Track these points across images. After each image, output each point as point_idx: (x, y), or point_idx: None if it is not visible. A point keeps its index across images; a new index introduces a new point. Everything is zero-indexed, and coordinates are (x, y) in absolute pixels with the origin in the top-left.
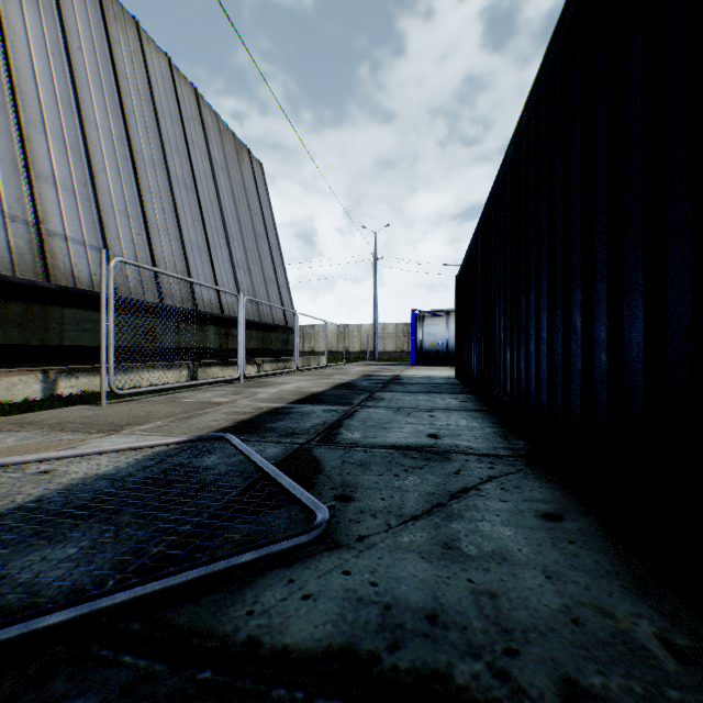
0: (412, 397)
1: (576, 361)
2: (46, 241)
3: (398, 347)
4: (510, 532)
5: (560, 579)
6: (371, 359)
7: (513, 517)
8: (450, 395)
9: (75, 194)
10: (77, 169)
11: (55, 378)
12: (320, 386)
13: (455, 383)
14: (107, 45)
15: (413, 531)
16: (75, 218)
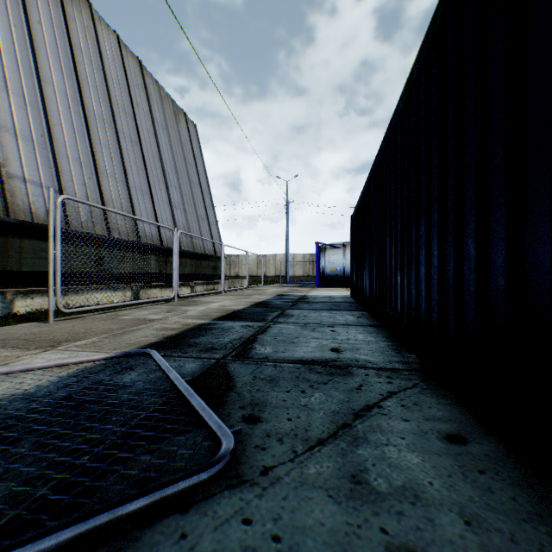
0: (316, 313)
1: (469, 285)
2: (6, 182)
3: (305, 272)
4: (417, 459)
5: (481, 525)
6: (284, 282)
7: (418, 440)
8: (348, 312)
9: (33, 144)
10: (36, 122)
11: (12, 299)
12: (240, 304)
13: (351, 302)
14: (63, 21)
15: (319, 459)
16: (33, 163)
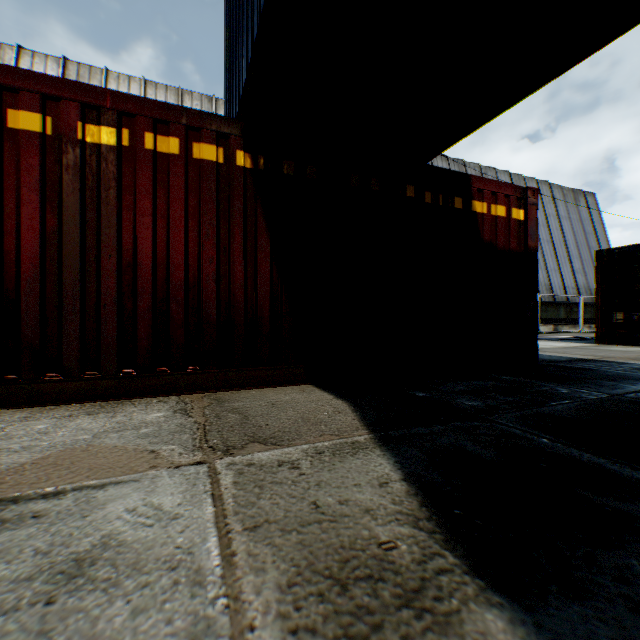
0: None
1: None
2: None
3: None
4: None
5: None
6: None
7: None
8: None
9: None
10: None
11: None
12: None
13: None
14: None
15: None
16: None
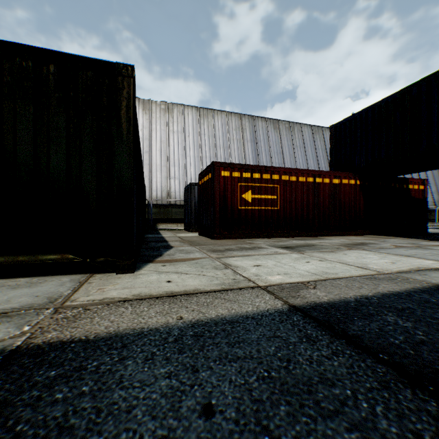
0: None
1: None
2: None
3: None
4: None
5: None
6: None
7: None
8: None
9: None
10: None
11: None
12: None
13: None
14: None
15: None
16: None
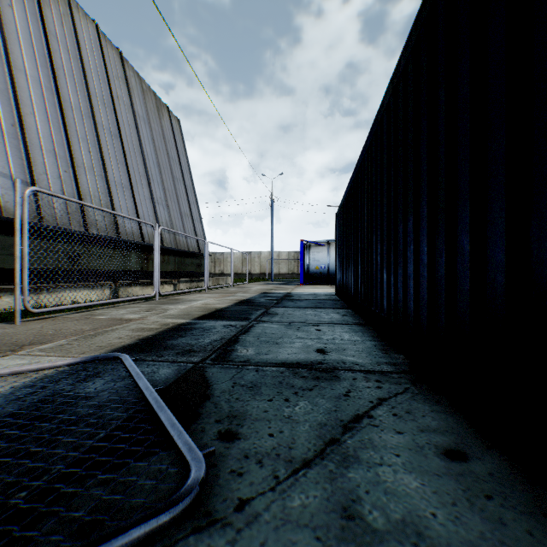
0: (301, 312)
1: (463, 283)
2: None
3: (290, 270)
4: (416, 482)
5: None
6: (269, 280)
7: (414, 458)
8: (333, 310)
9: (2, 133)
10: (5, 111)
11: None
12: (224, 302)
13: (336, 299)
14: (37, 6)
15: (305, 486)
16: (2, 153)
